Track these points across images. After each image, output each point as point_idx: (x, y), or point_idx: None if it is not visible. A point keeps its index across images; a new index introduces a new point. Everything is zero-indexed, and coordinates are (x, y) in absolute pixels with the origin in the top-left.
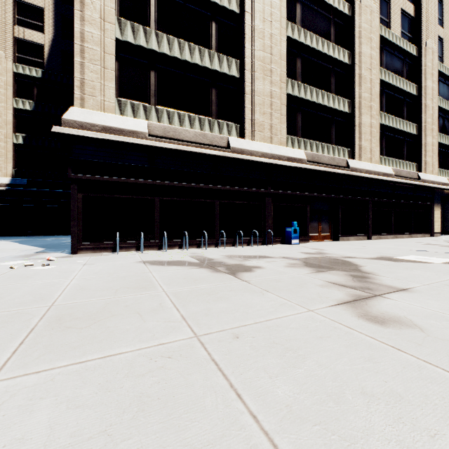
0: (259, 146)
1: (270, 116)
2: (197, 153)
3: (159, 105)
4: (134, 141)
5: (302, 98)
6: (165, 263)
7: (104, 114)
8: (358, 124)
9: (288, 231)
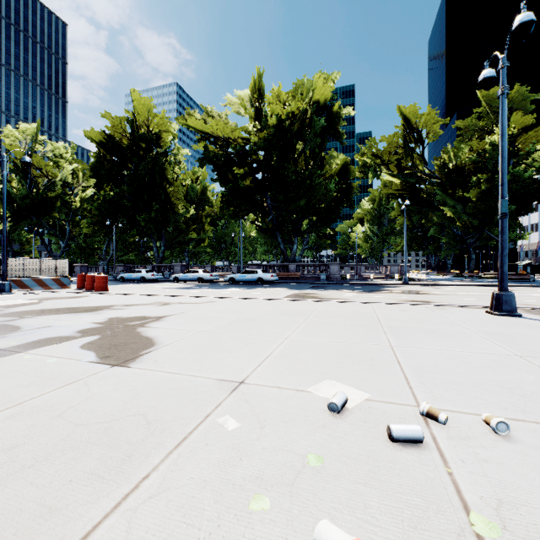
0: None
1: None
2: None
3: None
4: None
5: None
6: (129, 344)
7: None
8: None
9: None
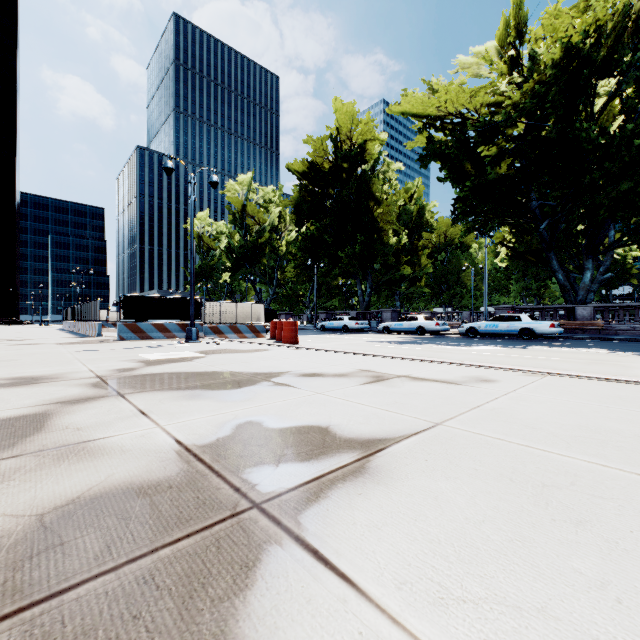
0: None
1: None
2: None
3: None
4: None
5: None
6: None
7: None
8: None
9: None
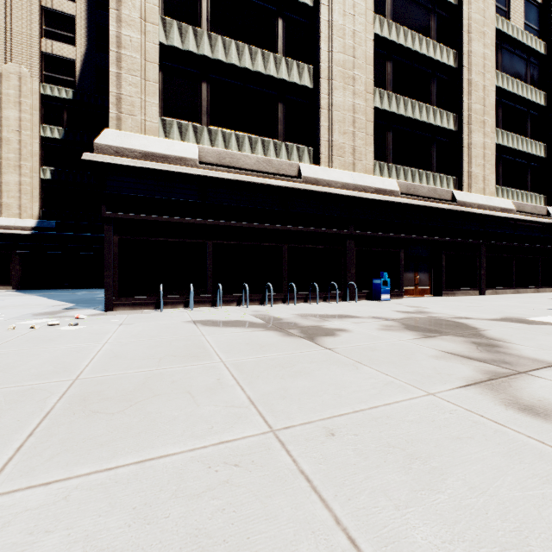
0: (338, 175)
1: (352, 136)
2: (260, 184)
3: (212, 125)
4: (182, 170)
5: (394, 113)
6: (222, 323)
7: (146, 137)
8: (466, 145)
9: (376, 283)
